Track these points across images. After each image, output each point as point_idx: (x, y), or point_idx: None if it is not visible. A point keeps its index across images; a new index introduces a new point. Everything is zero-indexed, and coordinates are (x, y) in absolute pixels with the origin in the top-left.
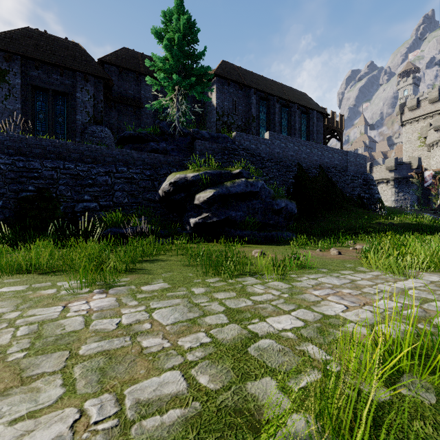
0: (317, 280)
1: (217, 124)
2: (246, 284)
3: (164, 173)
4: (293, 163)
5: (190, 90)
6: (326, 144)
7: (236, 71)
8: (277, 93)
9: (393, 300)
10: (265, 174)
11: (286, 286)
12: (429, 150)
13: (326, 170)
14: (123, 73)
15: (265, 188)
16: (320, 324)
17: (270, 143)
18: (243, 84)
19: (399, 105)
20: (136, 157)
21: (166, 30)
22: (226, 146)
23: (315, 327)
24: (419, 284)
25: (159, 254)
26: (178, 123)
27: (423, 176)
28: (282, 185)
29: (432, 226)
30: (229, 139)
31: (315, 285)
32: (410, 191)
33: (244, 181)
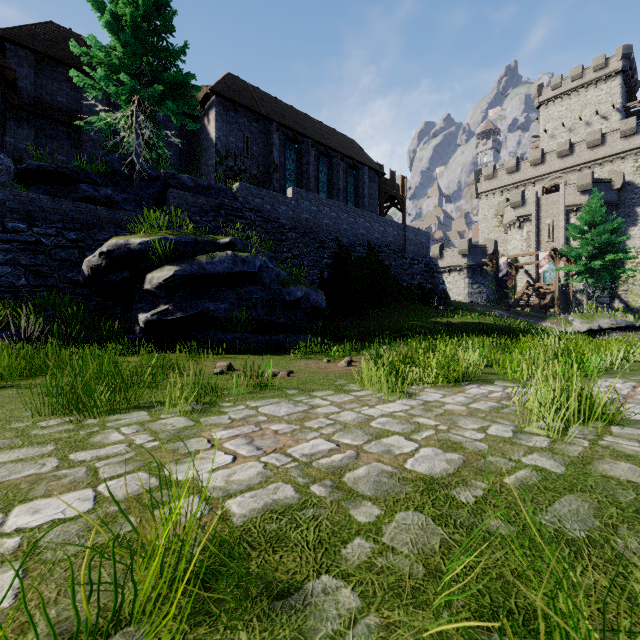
0: (254, 410)
1: (217, 170)
2: (112, 425)
3: (106, 238)
4: (330, 236)
5: (157, 106)
6: (383, 214)
7: (249, 92)
8: (312, 134)
9: (333, 438)
10: (285, 250)
11: (183, 424)
12: (506, 231)
13: (377, 248)
14: (46, 64)
15: (270, 267)
16: (124, 505)
17: (295, 204)
18: (260, 114)
19: (474, 172)
20: (49, 207)
21: (116, 1)
22: (223, 202)
23: (100, 515)
24: (403, 408)
25: (38, 376)
26: (138, 158)
27: (498, 263)
28: (312, 268)
29: (494, 326)
30: (229, 193)
31: (239, 420)
32: (485, 282)
33: (231, 255)
